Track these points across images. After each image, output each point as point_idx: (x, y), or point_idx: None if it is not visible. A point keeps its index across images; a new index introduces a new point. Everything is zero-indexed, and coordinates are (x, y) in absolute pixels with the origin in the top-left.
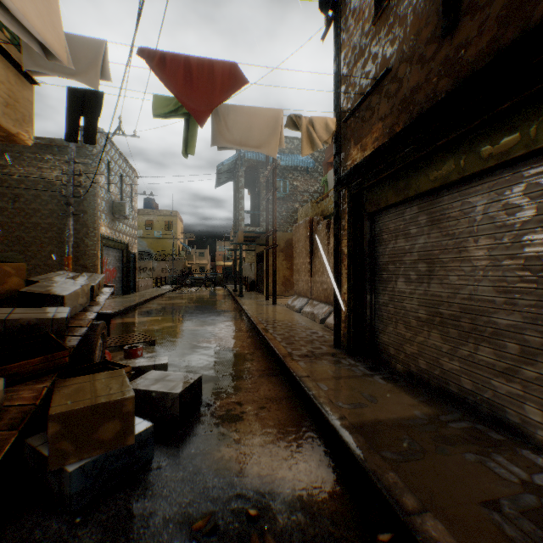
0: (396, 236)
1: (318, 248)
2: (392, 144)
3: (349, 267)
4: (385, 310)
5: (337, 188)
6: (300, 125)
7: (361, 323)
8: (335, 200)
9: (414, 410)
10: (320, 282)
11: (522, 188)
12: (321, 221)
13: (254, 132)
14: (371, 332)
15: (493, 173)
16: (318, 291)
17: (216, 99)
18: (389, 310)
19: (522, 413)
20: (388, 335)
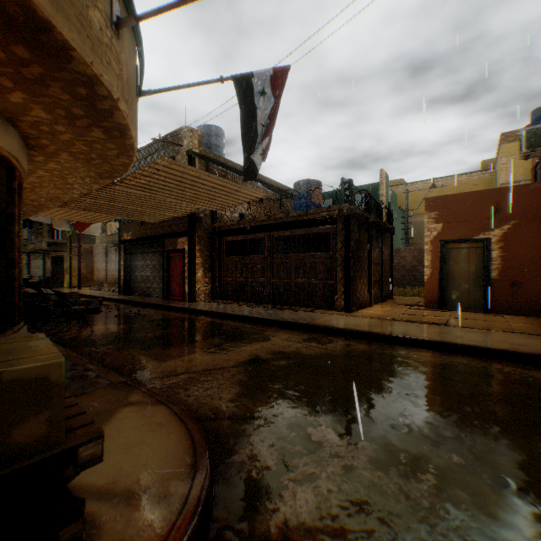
0: (137, 261)
1: (111, 259)
2: (134, 240)
3: (124, 269)
4: (134, 281)
5: (120, 243)
6: (107, 226)
7: (128, 285)
8: (119, 247)
9: (136, 297)
10: (112, 275)
11: (152, 256)
12: (112, 246)
13: (92, 229)
14: (131, 287)
15: (150, 252)
16: (111, 279)
17: (86, 228)
18: (135, 280)
19: (152, 293)
20: (135, 287)
